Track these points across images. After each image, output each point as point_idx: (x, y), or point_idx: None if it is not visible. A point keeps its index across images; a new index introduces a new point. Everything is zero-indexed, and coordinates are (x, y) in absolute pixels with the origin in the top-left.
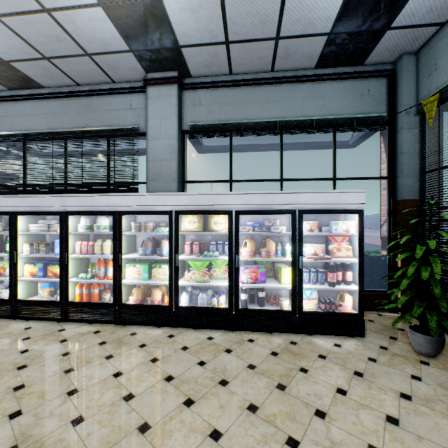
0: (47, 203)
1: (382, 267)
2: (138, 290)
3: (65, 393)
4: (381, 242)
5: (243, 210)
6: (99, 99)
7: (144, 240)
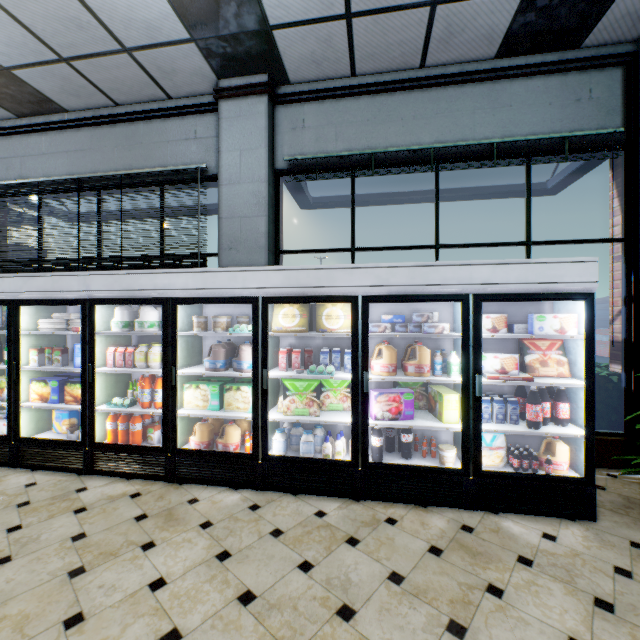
0: (62, 286)
1: (613, 393)
2: (203, 426)
3: (60, 623)
4: (610, 350)
5: (376, 295)
6: (147, 125)
7: (212, 345)
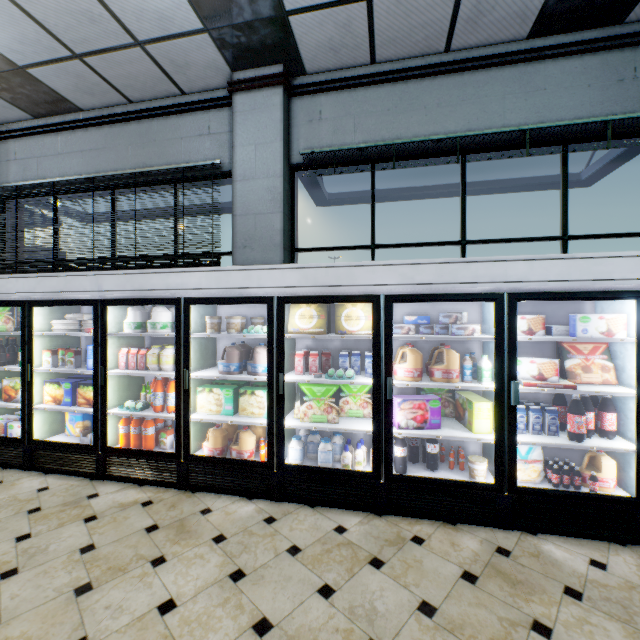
0: (74, 286)
1: None
2: (216, 431)
3: None
4: None
5: (400, 294)
6: (160, 122)
7: (226, 347)
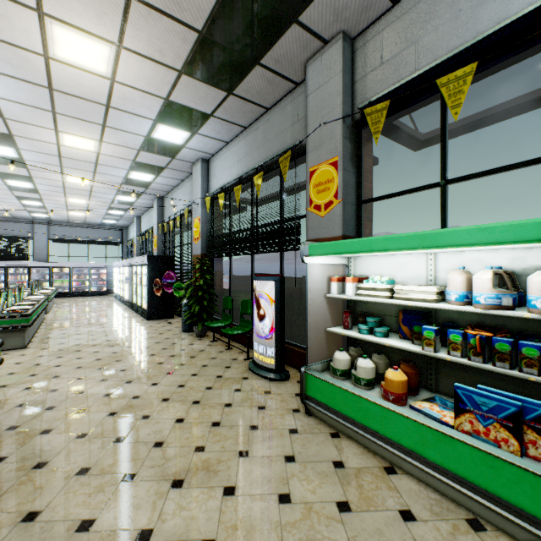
0: None
1: None
2: None
3: None
4: None
5: (74, 267)
6: (7, 223)
7: (40, 275)
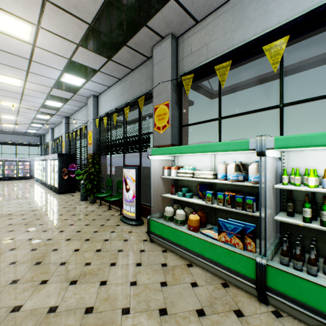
0: None
1: None
2: None
3: None
4: None
5: (6, 160)
6: None
7: None
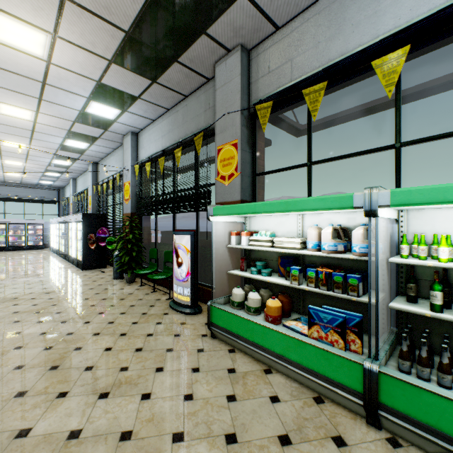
0: None
1: None
2: None
3: None
4: None
5: (10, 223)
6: None
7: None
